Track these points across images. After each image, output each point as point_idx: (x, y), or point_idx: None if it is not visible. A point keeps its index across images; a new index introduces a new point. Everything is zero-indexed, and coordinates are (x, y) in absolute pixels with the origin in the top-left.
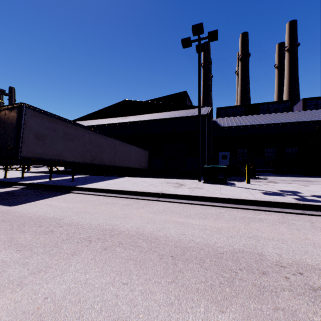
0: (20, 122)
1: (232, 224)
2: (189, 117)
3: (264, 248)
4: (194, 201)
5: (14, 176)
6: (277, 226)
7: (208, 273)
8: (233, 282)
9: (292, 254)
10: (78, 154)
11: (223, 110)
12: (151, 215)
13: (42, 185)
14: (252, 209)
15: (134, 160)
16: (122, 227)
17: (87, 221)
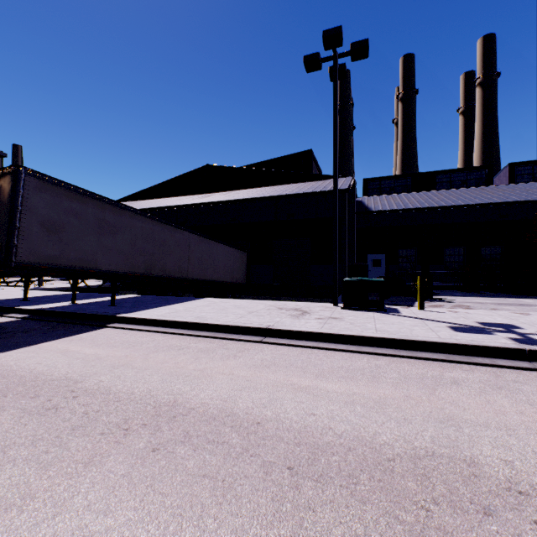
0: (15, 201)
1: (404, 391)
2: (318, 193)
3: (474, 447)
4: (328, 344)
5: (12, 297)
6: (490, 396)
7: (369, 512)
8: (425, 536)
9: (535, 461)
10: (123, 258)
11: (375, 182)
12: (249, 372)
13: (57, 314)
14: (436, 360)
15: (221, 269)
16: (192, 398)
17: (127, 386)
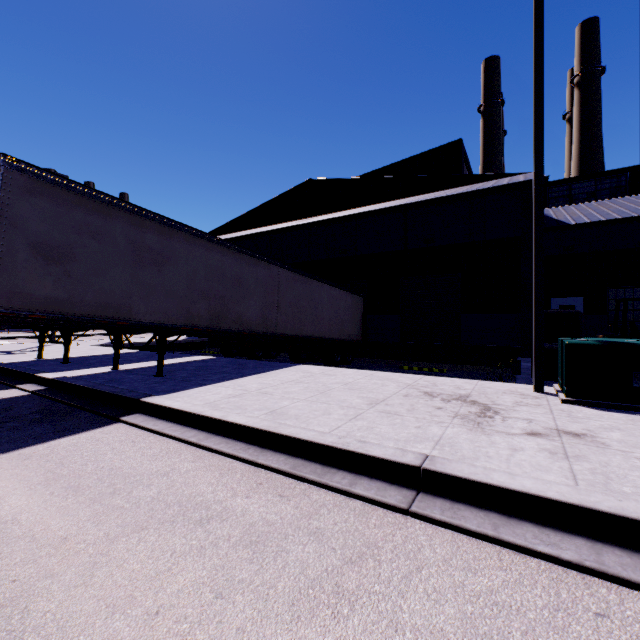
0: None
1: None
2: (485, 191)
3: None
4: (639, 564)
5: (62, 356)
6: None
7: None
8: None
9: None
10: (175, 304)
11: (560, 187)
12: None
13: (74, 388)
14: None
15: (326, 320)
16: None
17: None
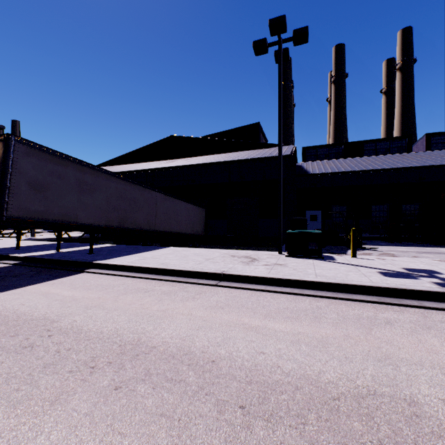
0: (6, 164)
1: (344, 331)
2: (265, 158)
3: (412, 386)
4: (275, 288)
5: (7, 246)
6: (421, 336)
7: None
8: None
9: None
10: (100, 213)
11: (312, 150)
12: (205, 313)
13: (43, 260)
14: (370, 302)
15: (183, 222)
16: (154, 337)
17: (98, 326)
